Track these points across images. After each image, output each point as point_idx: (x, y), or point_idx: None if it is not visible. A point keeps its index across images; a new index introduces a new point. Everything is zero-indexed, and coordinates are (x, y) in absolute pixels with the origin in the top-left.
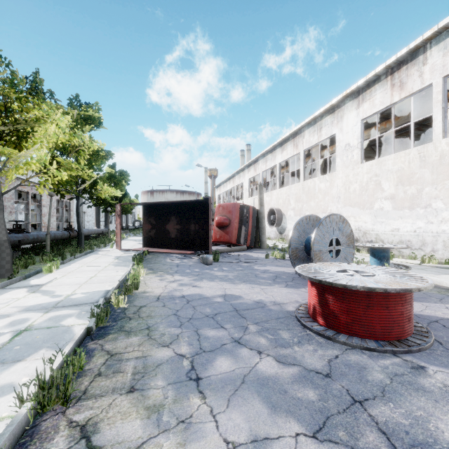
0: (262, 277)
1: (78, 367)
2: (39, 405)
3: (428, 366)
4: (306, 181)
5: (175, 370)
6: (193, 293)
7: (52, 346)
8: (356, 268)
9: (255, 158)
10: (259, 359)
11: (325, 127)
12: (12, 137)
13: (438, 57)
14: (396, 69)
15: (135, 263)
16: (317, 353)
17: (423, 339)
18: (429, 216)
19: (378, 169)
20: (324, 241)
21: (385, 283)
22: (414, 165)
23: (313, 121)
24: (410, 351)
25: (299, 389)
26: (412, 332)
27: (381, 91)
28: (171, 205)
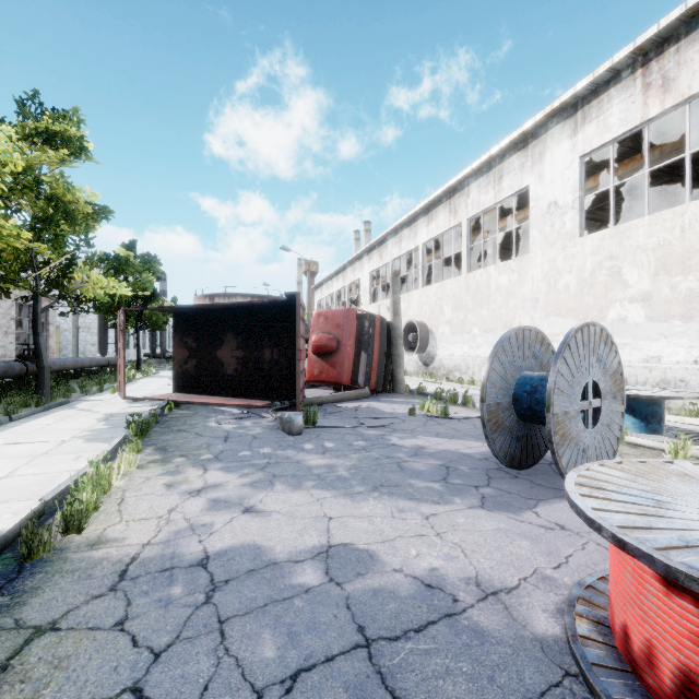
0: (414, 471)
1: None
2: None
3: None
4: (474, 272)
5: None
6: (239, 543)
7: None
8: None
9: (380, 236)
10: None
11: (510, 175)
12: None
13: None
14: (653, 55)
15: (131, 433)
16: None
17: None
18: None
19: (616, 245)
20: (572, 389)
21: None
22: (693, 234)
23: (486, 166)
24: None
25: None
26: None
27: (622, 99)
28: (226, 311)
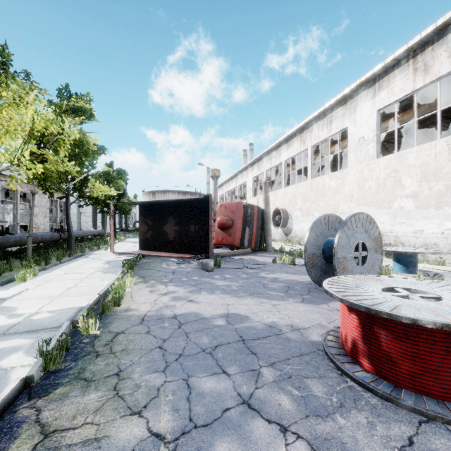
0: (271, 288)
1: None
2: None
3: None
4: (315, 179)
5: None
6: (188, 312)
7: None
8: (404, 284)
9: (258, 155)
10: (284, 447)
11: (336, 120)
12: None
13: None
14: (419, 51)
15: (125, 269)
16: (376, 433)
17: None
18: None
19: (398, 164)
20: (349, 246)
21: None
22: (441, 158)
23: (322, 114)
24: None
25: None
26: None
27: (401, 77)
28: (169, 204)
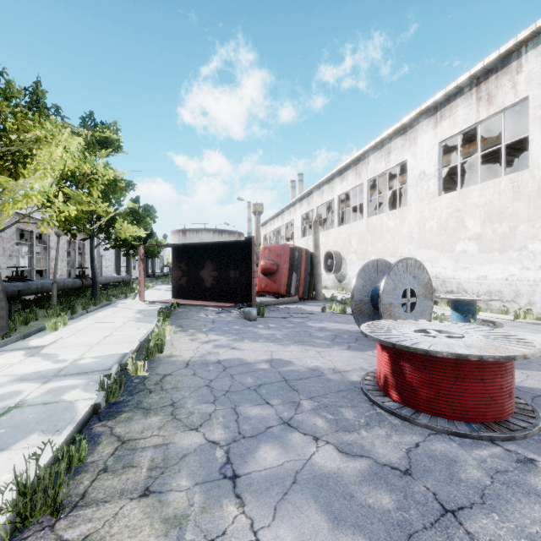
0: (317, 336)
1: (77, 460)
2: (18, 517)
3: (539, 459)
4: (372, 217)
5: (204, 463)
6: (232, 357)
7: (48, 429)
8: (438, 327)
9: (308, 190)
10: (315, 448)
11: (395, 151)
12: (6, 162)
13: (535, 64)
14: (482, 79)
15: (160, 318)
16: (391, 440)
17: (528, 420)
18: (524, 260)
19: (460, 202)
20: (396, 292)
21: (479, 347)
22: (505, 197)
23: (379, 145)
24: (513, 438)
25: (369, 491)
26: (513, 411)
27: (464, 107)
28: (206, 247)
